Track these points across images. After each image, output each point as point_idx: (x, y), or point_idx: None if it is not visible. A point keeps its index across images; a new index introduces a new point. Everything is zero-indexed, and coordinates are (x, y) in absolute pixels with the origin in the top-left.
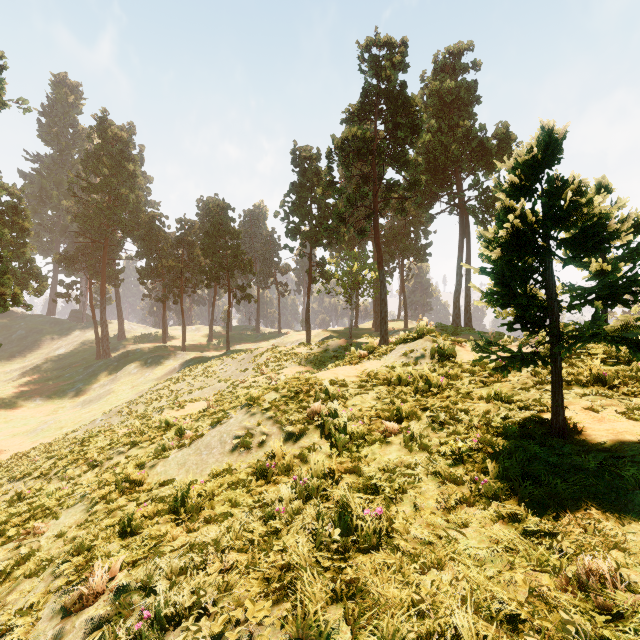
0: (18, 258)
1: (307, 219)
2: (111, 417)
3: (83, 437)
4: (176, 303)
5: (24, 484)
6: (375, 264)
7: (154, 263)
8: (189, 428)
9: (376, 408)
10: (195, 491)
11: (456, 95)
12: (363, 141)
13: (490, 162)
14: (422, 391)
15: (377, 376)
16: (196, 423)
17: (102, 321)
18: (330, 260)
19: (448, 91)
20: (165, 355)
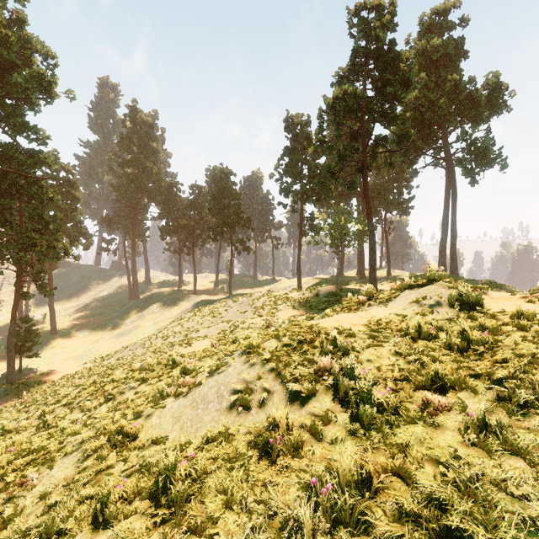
0: (71, 220)
1: (298, 178)
2: (136, 348)
3: (106, 369)
4: (189, 255)
5: (53, 410)
6: (361, 217)
7: (172, 222)
8: (192, 368)
9: (399, 367)
10: (182, 470)
11: (443, 52)
12: (353, 98)
13: (478, 114)
14: (455, 347)
15: (388, 325)
16: (199, 362)
17: (133, 270)
18: (319, 215)
19: (434, 50)
20: (180, 297)
